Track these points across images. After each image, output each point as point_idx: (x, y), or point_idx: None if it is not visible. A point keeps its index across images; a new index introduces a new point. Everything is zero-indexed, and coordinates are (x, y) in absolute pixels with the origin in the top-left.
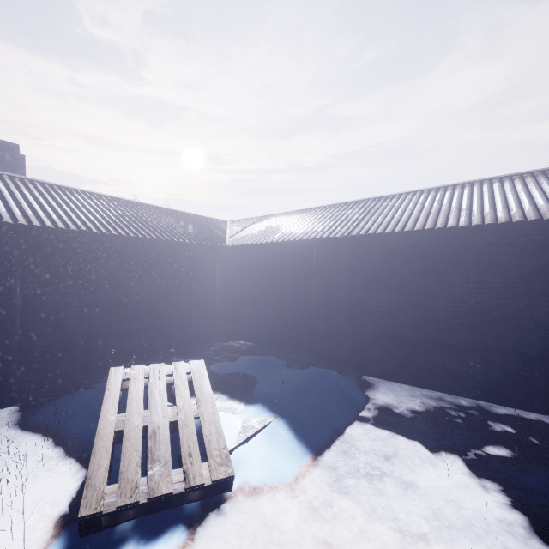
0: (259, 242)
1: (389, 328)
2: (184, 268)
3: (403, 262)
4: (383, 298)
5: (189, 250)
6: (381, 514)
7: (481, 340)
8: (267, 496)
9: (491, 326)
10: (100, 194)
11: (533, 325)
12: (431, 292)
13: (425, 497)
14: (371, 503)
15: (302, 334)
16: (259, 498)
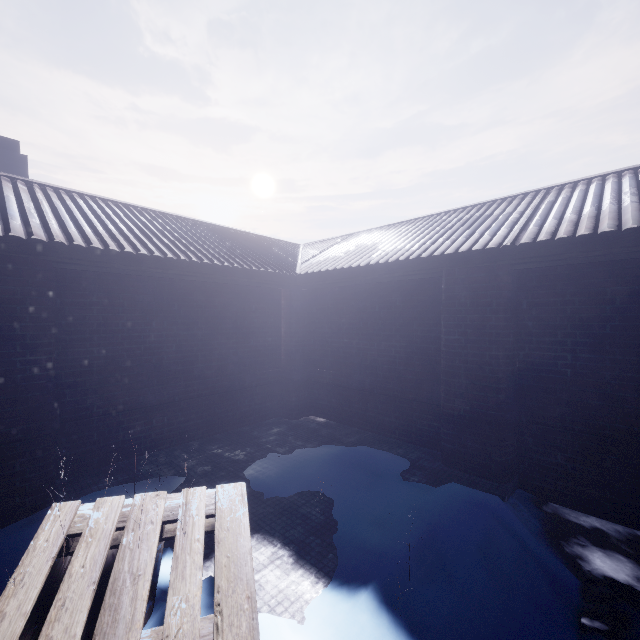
0: (347, 265)
1: (601, 418)
2: (232, 306)
3: (634, 289)
4: (585, 359)
5: (239, 278)
6: None
7: None
8: None
9: None
10: (117, 201)
11: None
12: None
13: None
14: None
15: (418, 414)
16: None
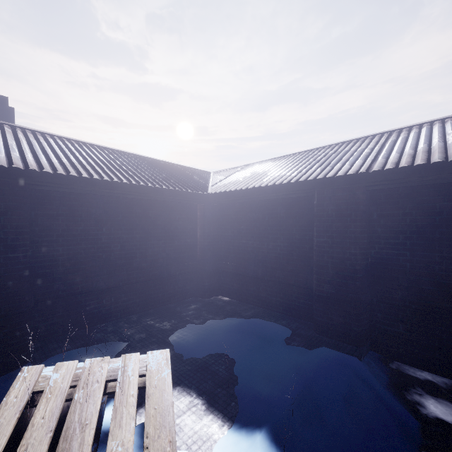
0: (245, 187)
1: (432, 299)
2: (161, 217)
3: None
4: (420, 256)
5: (166, 196)
6: None
7: None
8: None
9: None
10: (78, 140)
11: None
12: None
13: None
14: None
15: (297, 295)
16: None
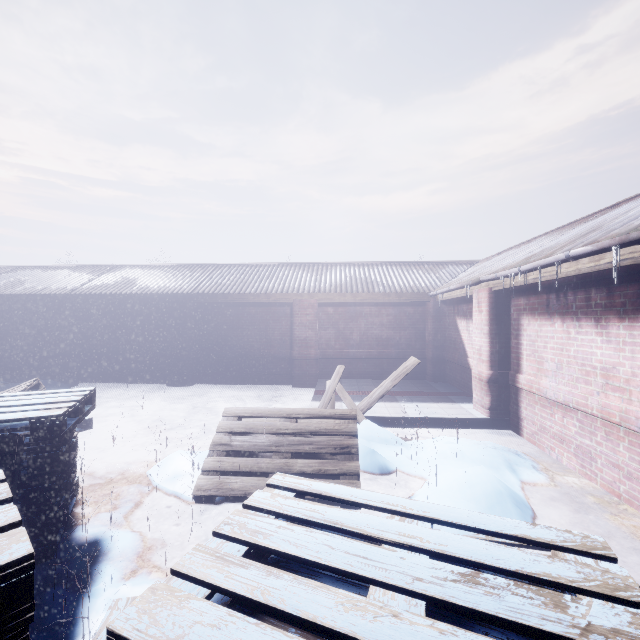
0: None
1: (99, 351)
2: None
3: (107, 311)
4: (96, 333)
5: None
6: None
7: (141, 352)
8: None
9: (146, 345)
10: None
11: (161, 342)
12: (121, 329)
13: None
14: None
15: (41, 362)
16: None
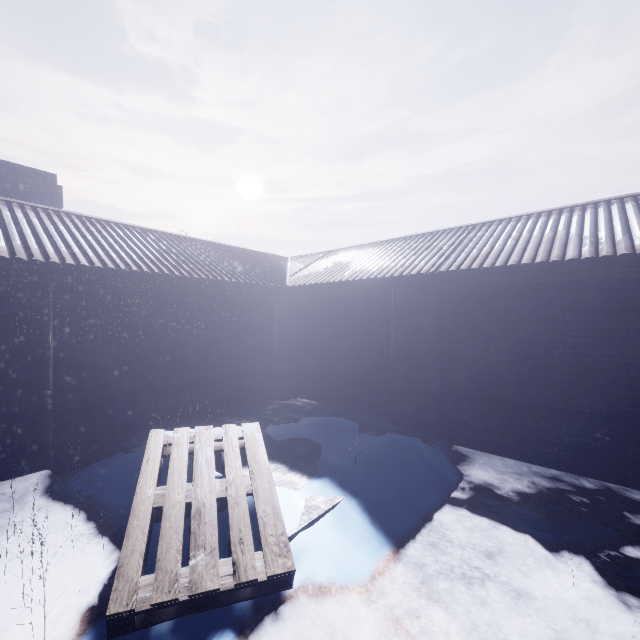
0: (325, 281)
1: (488, 387)
2: (237, 312)
3: (506, 304)
4: (480, 349)
5: (243, 291)
6: (483, 630)
7: (612, 404)
8: (335, 598)
9: (626, 387)
10: (143, 227)
11: None
12: (543, 343)
13: (543, 611)
14: (470, 614)
15: (377, 392)
16: (326, 601)
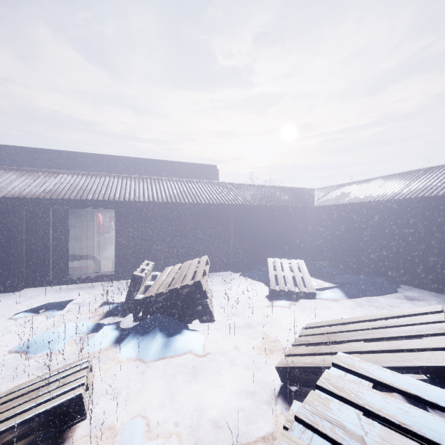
0: (334, 204)
1: (423, 256)
2: (290, 219)
3: (433, 214)
4: (419, 237)
5: (293, 210)
6: None
7: None
8: (329, 302)
9: None
10: (250, 184)
11: None
12: None
13: None
14: None
15: (363, 258)
16: (325, 302)
